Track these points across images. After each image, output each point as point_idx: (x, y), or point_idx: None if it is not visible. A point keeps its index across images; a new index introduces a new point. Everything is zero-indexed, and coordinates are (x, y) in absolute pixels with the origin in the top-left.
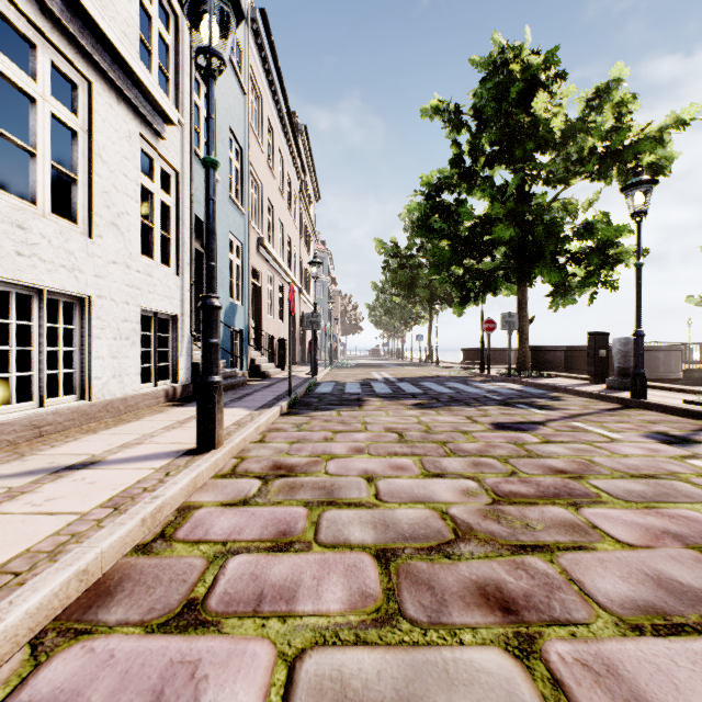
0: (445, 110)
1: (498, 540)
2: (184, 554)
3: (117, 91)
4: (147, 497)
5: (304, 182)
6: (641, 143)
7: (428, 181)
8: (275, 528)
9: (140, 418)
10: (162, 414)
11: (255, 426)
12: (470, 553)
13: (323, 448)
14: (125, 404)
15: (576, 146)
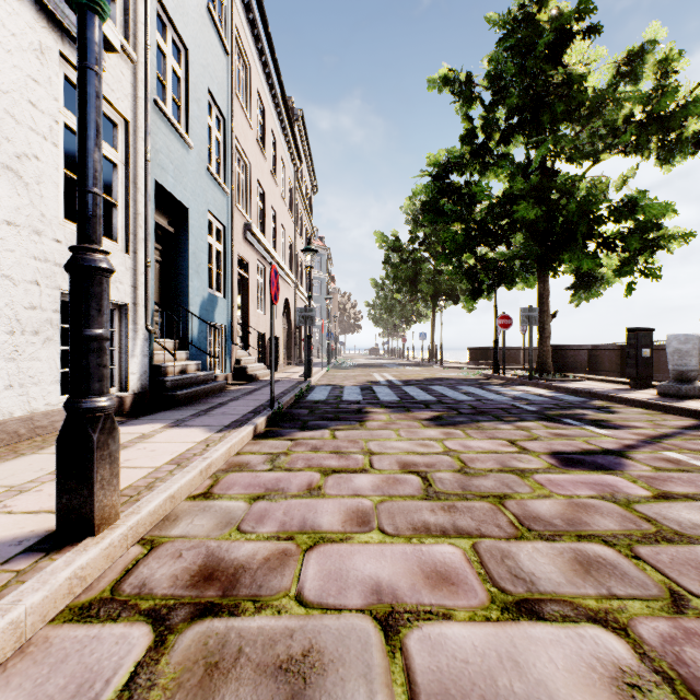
0: (456, 79)
1: None
2: None
3: None
4: None
5: (300, 172)
6: (691, 105)
7: (436, 161)
8: None
9: (43, 448)
10: None
11: (199, 467)
12: None
13: (302, 512)
14: (30, 425)
15: (602, 120)
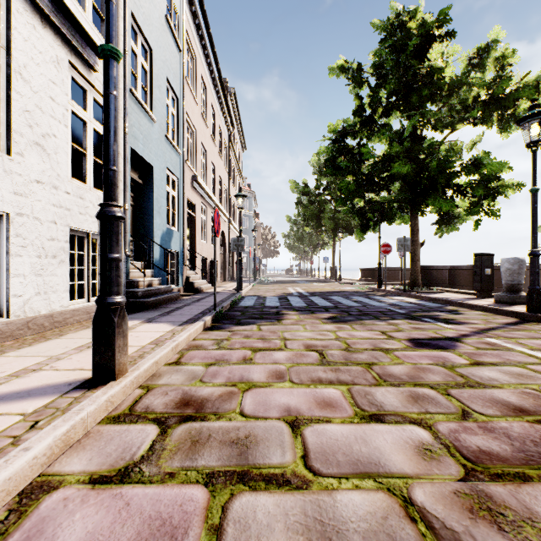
0: (350, 68)
1: None
2: None
3: (42, 14)
4: None
5: (233, 135)
6: (521, 90)
7: (334, 128)
8: None
9: (62, 335)
10: (87, 330)
11: (171, 345)
12: None
13: (240, 372)
14: (51, 320)
15: (458, 99)
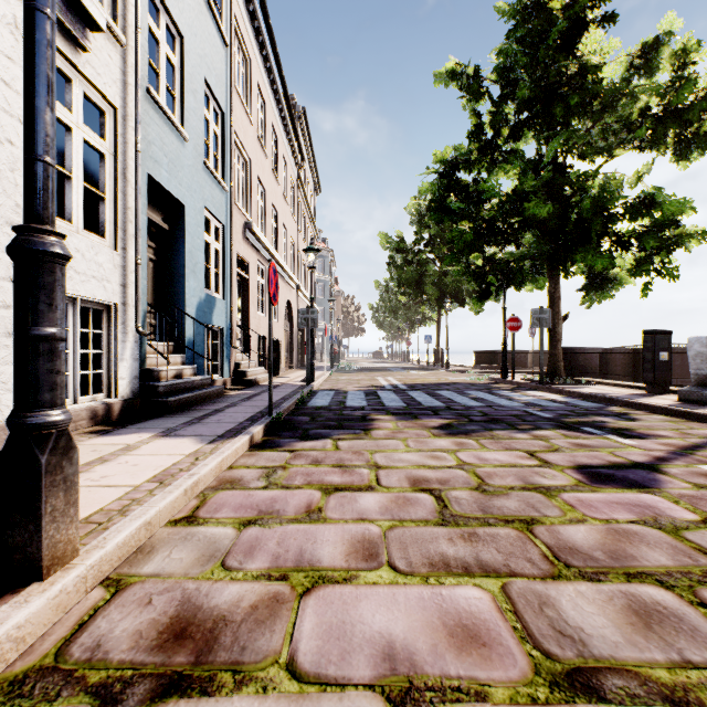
0: (464, 73)
1: None
2: None
3: None
4: None
5: (303, 171)
6: None
7: (442, 158)
8: None
9: None
10: None
11: (183, 485)
12: None
13: (299, 541)
14: (2, 436)
15: (614, 116)
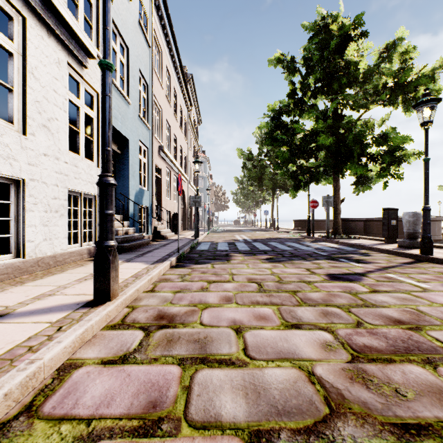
0: (285, 60)
1: (375, 415)
2: (40, 441)
3: (48, 27)
4: (24, 361)
5: (191, 112)
6: (419, 79)
7: (273, 108)
8: (146, 396)
9: (64, 271)
10: (82, 267)
11: (147, 278)
12: (352, 439)
13: (199, 297)
14: (54, 260)
15: (372, 84)
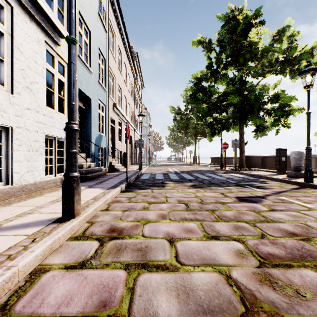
0: (204, 41)
1: (282, 314)
2: None
3: (30, 15)
4: (2, 268)
5: (136, 79)
6: (302, 54)
7: (195, 76)
8: (99, 296)
9: (42, 195)
10: (55, 192)
11: (103, 200)
12: None
13: (142, 214)
14: (35, 186)
15: (267, 59)
